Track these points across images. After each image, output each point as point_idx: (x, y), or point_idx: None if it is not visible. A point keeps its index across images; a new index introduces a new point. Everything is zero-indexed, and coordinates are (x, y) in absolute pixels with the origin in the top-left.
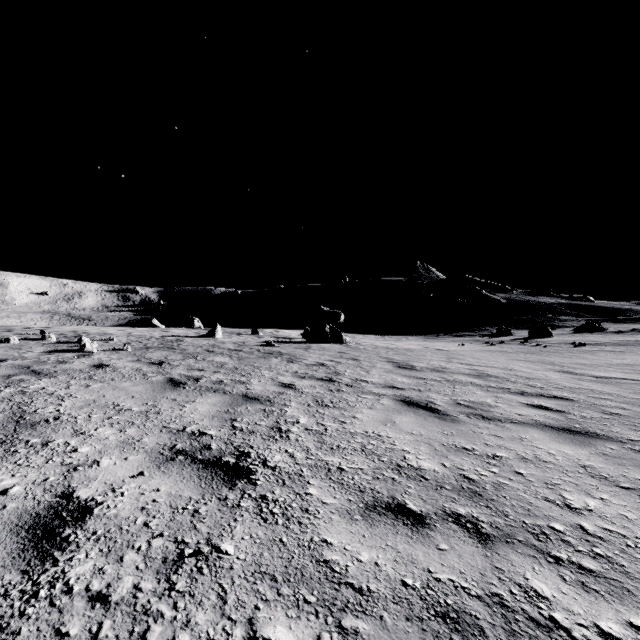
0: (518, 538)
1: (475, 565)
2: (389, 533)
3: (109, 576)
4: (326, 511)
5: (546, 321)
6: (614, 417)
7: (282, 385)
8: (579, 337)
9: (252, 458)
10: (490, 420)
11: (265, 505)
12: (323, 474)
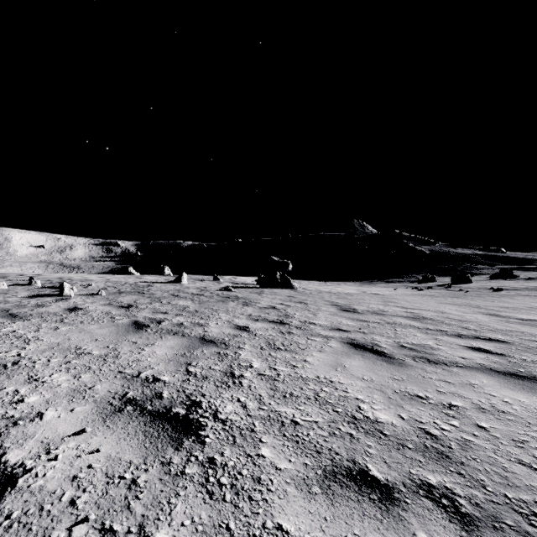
0: (506, 522)
1: None
2: (354, 514)
3: None
4: (280, 481)
5: (465, 269)
6: None
7: (237, 327)
8: (495, 283)
9: (203, 409)
10: (436, 364)
11: (212, 472)
12: (276, 429)
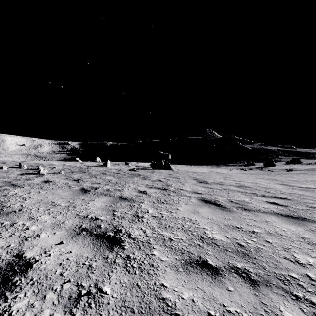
0: (272, 283)
1: (250, 301)
2: (199, 280)
3: (36, 309)
4: (163, 265)
5: (272, 158)
6: (313, 209)
7: (140, 191)
8: (289, 166)
9: (123, 233)
10: (249, 211)
11: (129, 262)
12: (161, 242)
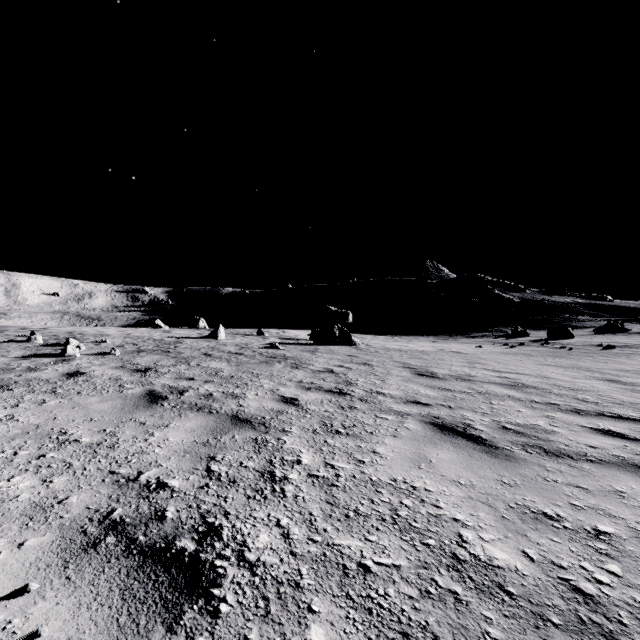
0: None
1: None
2: None
3: None
4: None
5: (563, 321)
6: None
7: (283, 400)
8: (603, 338)
9: (223, 541)
10: (557, 456)
11: None
12: (335, 583)
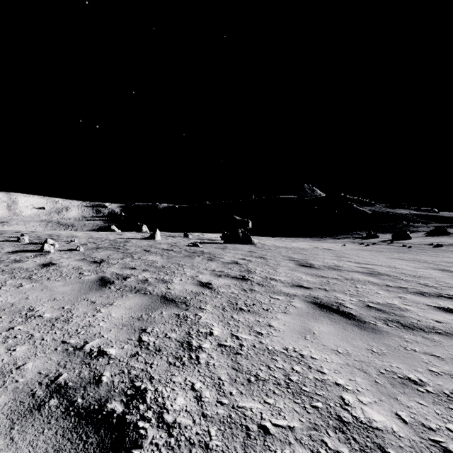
0: None
1: None
2: None
3: None
4: None
5: (403, 227)
6: None
7: (200, 284)
8: (432, 239)
9: (146, 403)
10: (412, 329)
11: None
12: (239, 444)
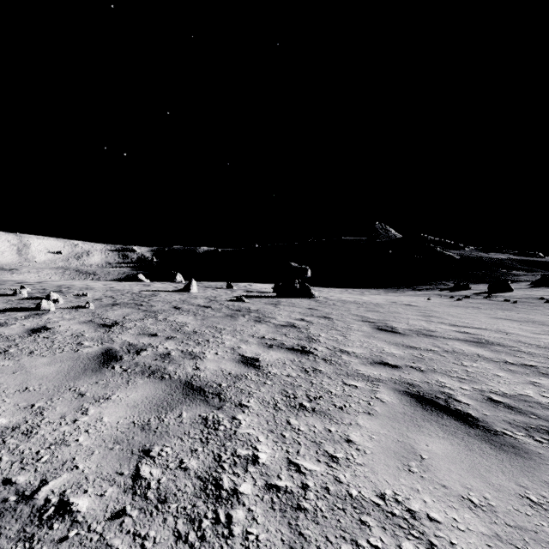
0: None
1: None
2: None
3: None
4: None
5: (500, 276)
6: None
7: (243, 360)
8: (540, 291)
9: None
10: None
11: None
12: None
